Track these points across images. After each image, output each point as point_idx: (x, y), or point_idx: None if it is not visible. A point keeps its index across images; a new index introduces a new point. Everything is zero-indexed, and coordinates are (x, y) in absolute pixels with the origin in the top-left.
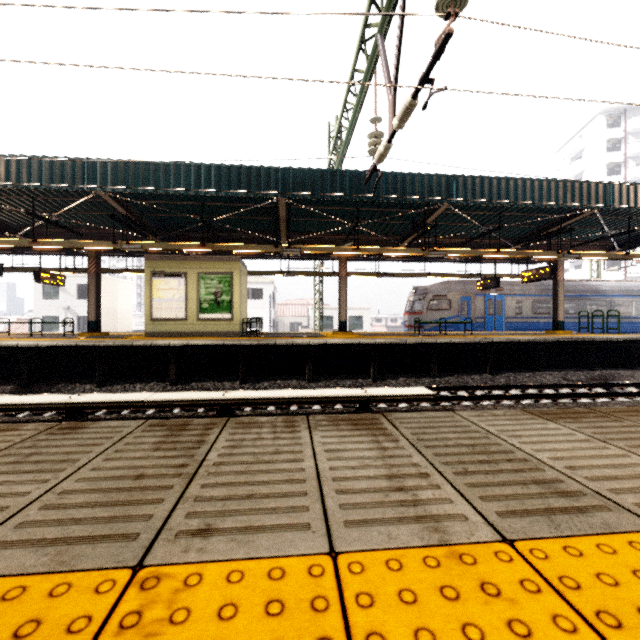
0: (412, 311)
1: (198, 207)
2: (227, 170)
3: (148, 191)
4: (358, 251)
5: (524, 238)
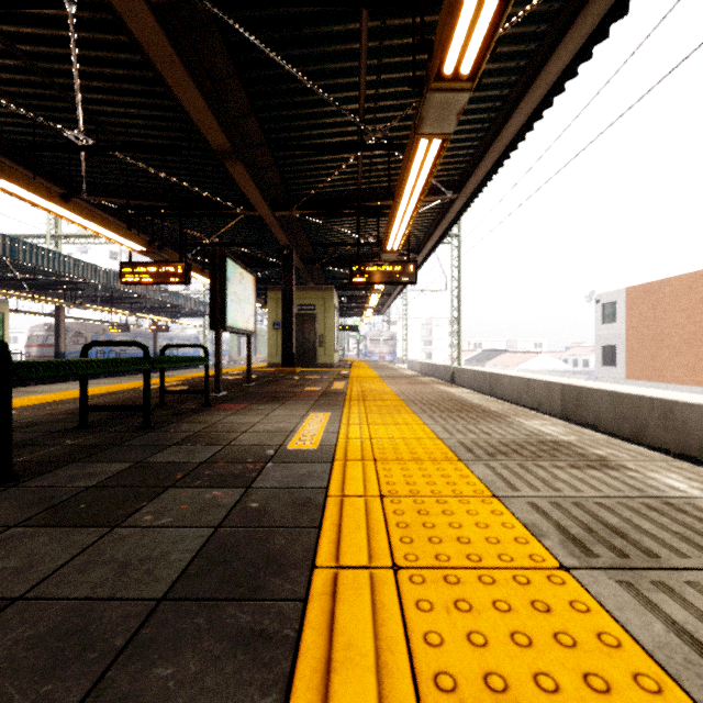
0: (49, 344)
1: (16, 265)
2: (88, 265)
3: (52, 269)
4: (111, 312)
5: (152, 309)
